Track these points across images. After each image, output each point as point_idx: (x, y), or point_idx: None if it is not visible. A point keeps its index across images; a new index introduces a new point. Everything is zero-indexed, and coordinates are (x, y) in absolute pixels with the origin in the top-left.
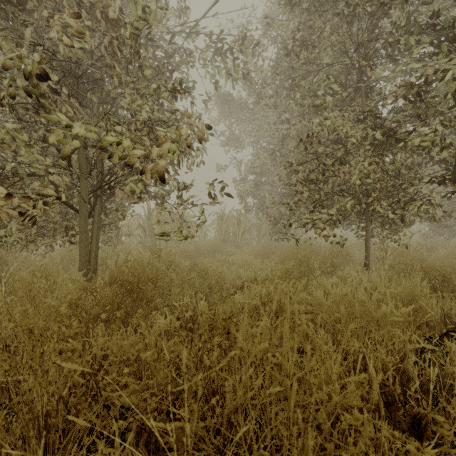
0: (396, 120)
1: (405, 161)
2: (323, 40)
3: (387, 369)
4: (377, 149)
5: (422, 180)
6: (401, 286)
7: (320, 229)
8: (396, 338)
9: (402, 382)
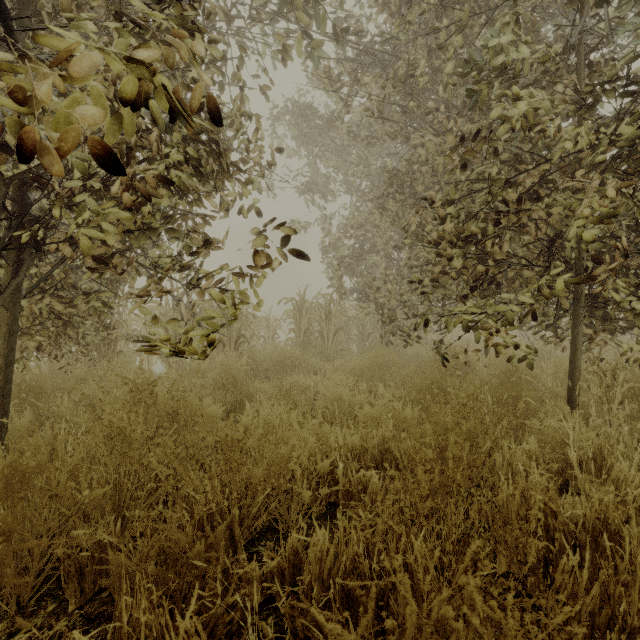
0: None
1: (638, 203)
2: None
3: None
4: (607, 170)
5: None
6: None
7: (488, 333)
8: None
9: None
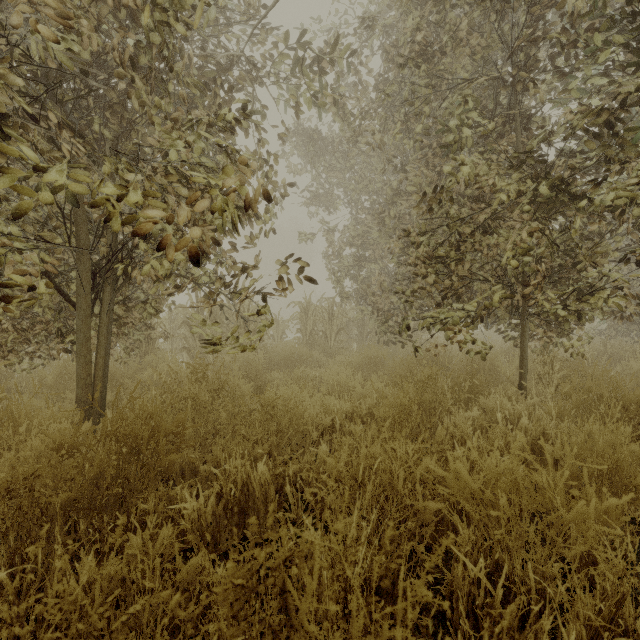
0: (570, 165)
1: (580, 228)
2: (457, 43)
3: (592, 627)
4: (540, 210)
5: (606, 257)
6: (583, 428)
7: (452, 332)
8: (600, 552)
9: (612, 636)
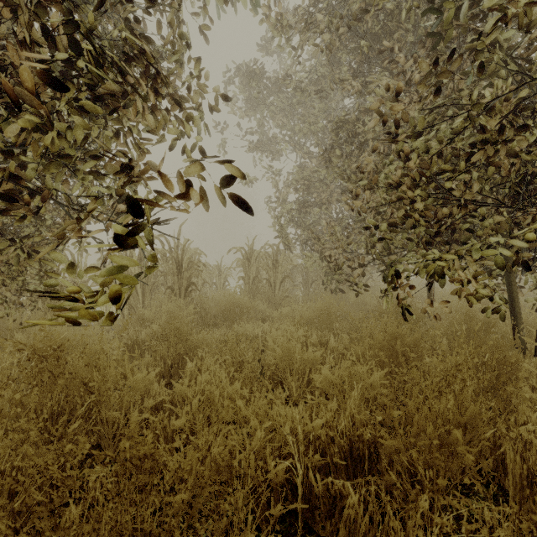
0: None
1: None
2: None
3: None
4: None
5: None
6: None
7: (458, 283)
8: None
9: None
